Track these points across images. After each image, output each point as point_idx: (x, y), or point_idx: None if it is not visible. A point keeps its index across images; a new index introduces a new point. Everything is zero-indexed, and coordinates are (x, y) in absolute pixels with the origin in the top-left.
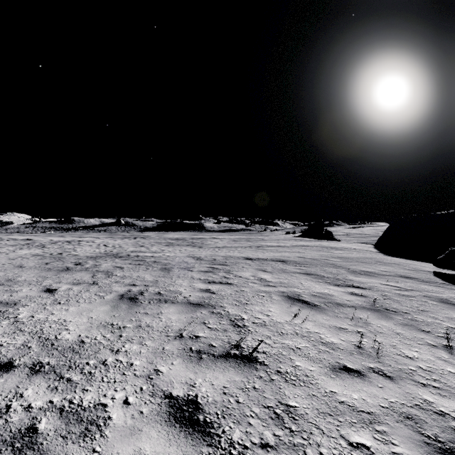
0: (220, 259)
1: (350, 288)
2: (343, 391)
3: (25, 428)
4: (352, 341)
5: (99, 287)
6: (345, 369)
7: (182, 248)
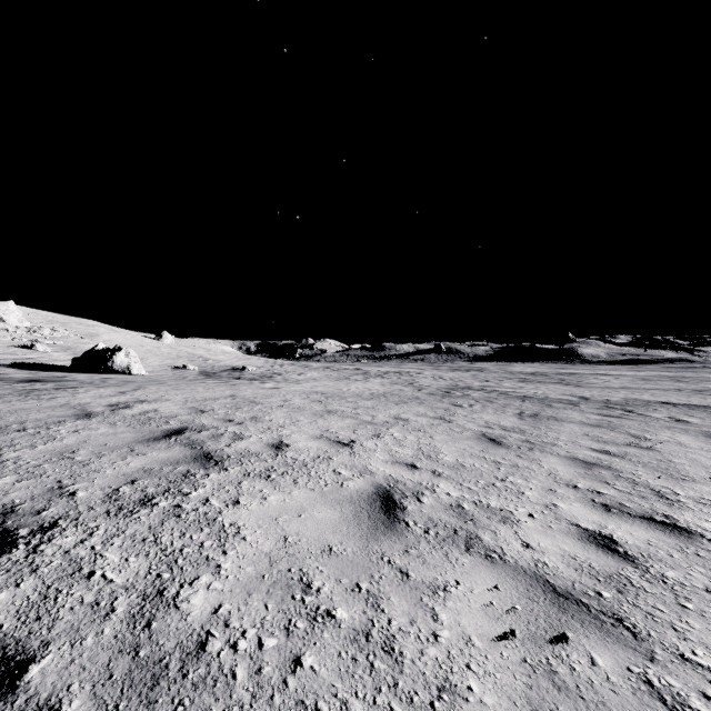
0: (616, 400)
1: None
2: None
3: (525, 440)
4: None
5: (493, 408)
6: None
7: (548, 386)
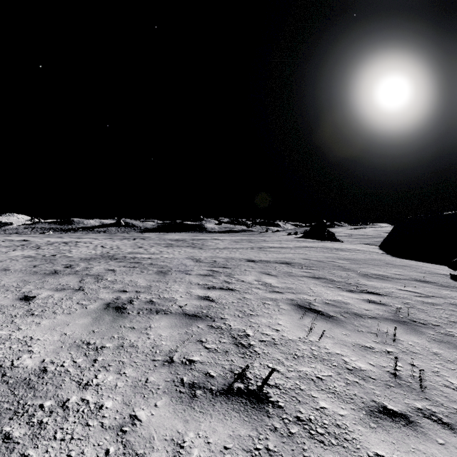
0: (220, 261)
1: (365, 294)
2: (392, 453)
3: None
4: (385, 366)
5: (84, 294)
6: (386, 412)
7: (181, 249)
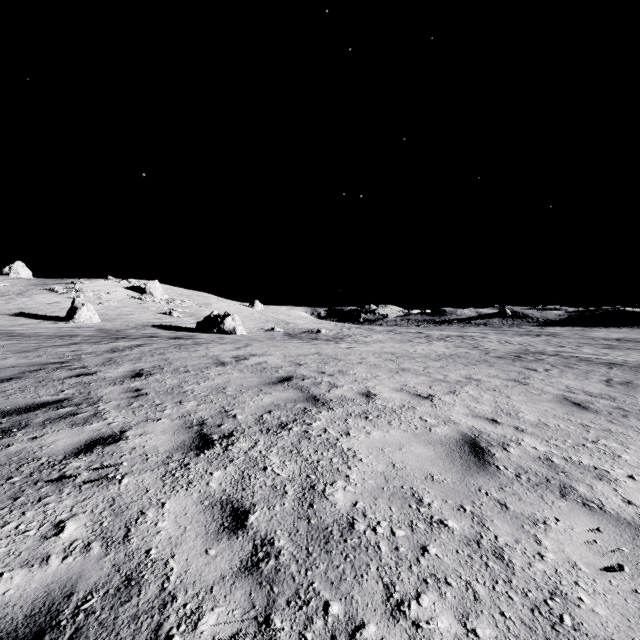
0: None
1: None
2: None
3: (617, 407)
4: None
5: (573, 373)
6: None
7: None
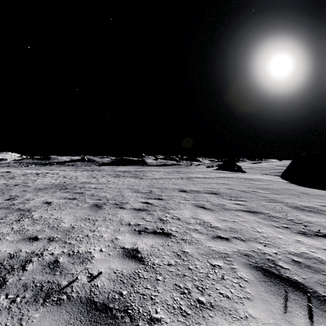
0: (156, 192)
1: (325, 240)
2: None
3: None
4: None
5: None
6: None
7: (125, 179)
